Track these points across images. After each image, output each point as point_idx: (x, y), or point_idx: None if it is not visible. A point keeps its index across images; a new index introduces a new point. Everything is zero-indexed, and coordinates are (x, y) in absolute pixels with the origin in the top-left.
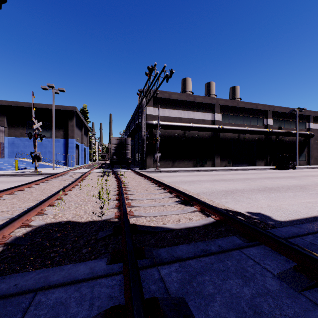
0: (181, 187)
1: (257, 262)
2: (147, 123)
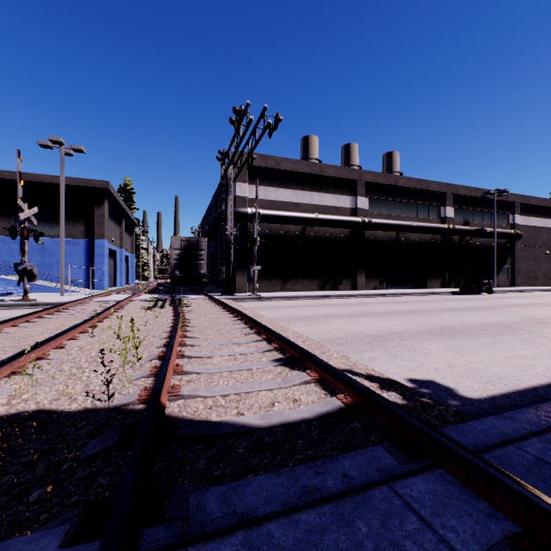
0: (291, 329)
1: (426, 520)
2: (236, 212)
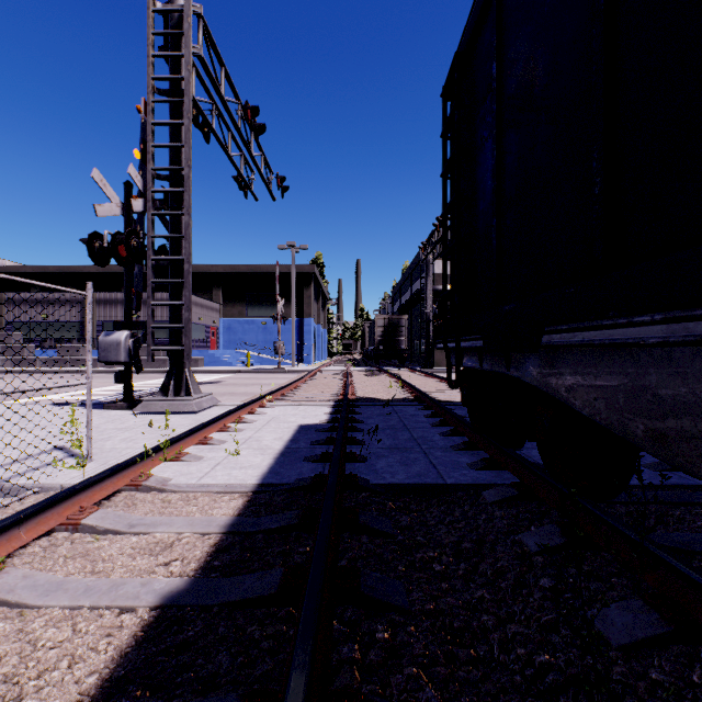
0: None
1: None
2: (435, 290)
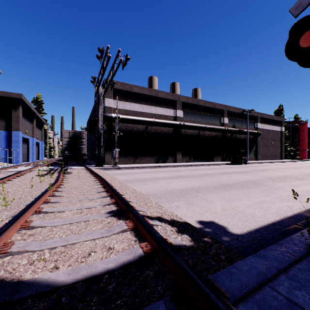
0: (132, 187)
1: None
2: (105, 116)
